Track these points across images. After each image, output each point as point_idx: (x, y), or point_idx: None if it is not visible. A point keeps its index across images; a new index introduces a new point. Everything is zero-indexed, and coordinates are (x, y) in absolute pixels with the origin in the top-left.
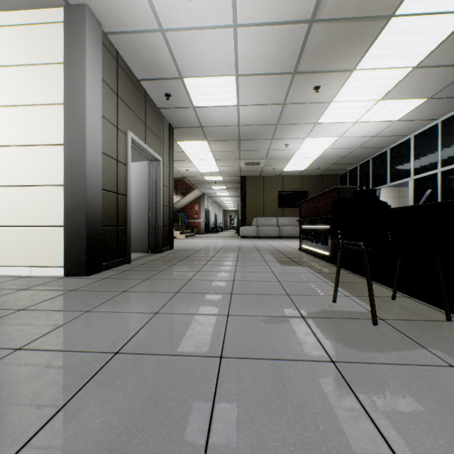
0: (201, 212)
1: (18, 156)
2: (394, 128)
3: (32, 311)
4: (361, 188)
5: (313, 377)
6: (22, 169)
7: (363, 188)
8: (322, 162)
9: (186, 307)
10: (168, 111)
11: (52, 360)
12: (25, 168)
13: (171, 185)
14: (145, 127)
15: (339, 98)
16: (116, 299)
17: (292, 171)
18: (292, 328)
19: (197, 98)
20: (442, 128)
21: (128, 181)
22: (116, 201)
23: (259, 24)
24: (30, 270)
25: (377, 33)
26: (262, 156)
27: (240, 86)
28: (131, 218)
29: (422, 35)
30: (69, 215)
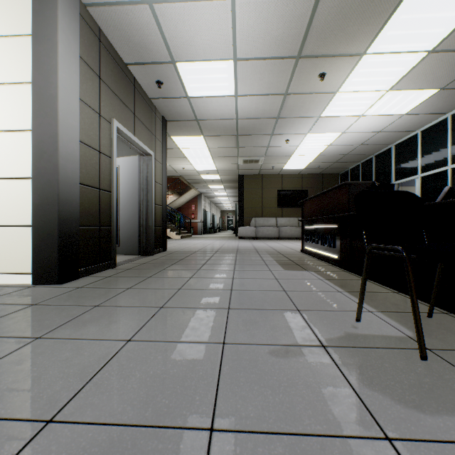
0: (198, 212)
1: None
2: (401, 122)
3: None
4: (373, 184)
5: None
6: None
7: (375, 183)
8: (323, 160)
9: (170, 330)
10: (160, 102)
11: None
12: None
13: (164, 182)
14: (133, 117)
15: (345, 88)
16: (83, 317)
17: (292, 169)
18: (312, 366)
19: (191, 87)
20: (452, 122)
21: (113, 175)
22: (98, 198)
23: None
24: None
25: (393, 8)
26: (261, 153)
27: (239, 73)
28: (120, 218)
29: (443, 12)
30: (38, 213)
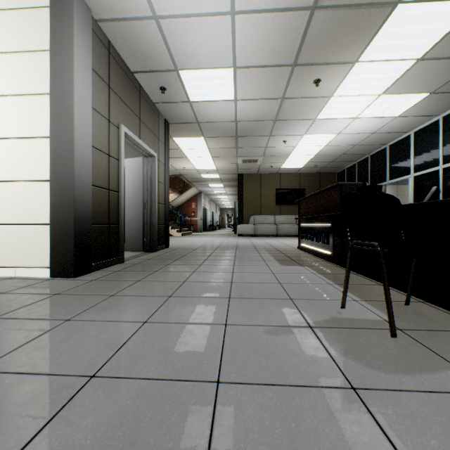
0: (198, 210)
1: (1, 149)
2: (394, 124)
3: (6, 320)
4: (364, 184)
5: (332, 412)
6: (6, 163)
7: (366, 184)
8: (320, 160)
9: (179, 314)
10: (163, 106)
11: (13, 388)
12: (9, 162)
13: (167, 182)
14: (139, 121)
15: (339, 93)
16: (102, 304)
17: (290, 168)
18: (300, 341)
19: (193, 92)
20: (443, 124)
21: (121, 177)
22: (108, 198)
23: (258, 11)
24: (15, 271)
25: (381, 22)
26: (260, 153)
27: (238, 80)
28: (125, 216)
29: (429, 24)
30: (55, 212)
